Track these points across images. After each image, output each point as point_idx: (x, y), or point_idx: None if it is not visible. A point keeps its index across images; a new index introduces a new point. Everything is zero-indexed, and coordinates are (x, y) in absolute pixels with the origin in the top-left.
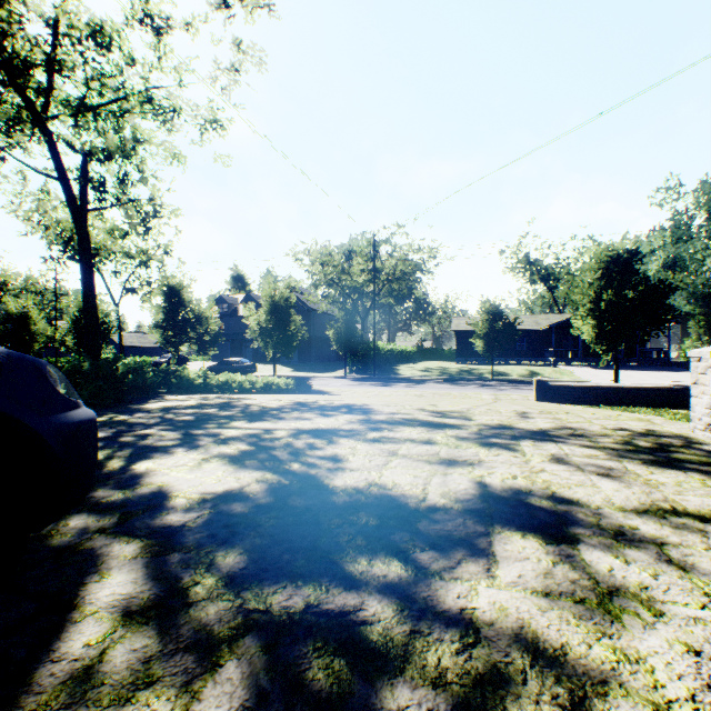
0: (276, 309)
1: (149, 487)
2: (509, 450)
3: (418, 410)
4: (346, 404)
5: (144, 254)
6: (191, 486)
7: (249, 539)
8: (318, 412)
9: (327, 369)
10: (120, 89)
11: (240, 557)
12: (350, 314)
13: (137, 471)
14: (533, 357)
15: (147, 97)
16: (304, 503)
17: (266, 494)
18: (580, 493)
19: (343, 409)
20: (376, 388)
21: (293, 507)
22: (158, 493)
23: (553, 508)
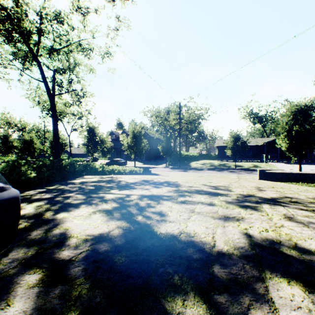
0: (135, 136)
1: (60, 229)
2: (257, 211)
3: (202, 185)
4: (166, 181)
5: (80, 114)
6: (82, 229)
7: (106, 274)
8: (153, 185)
9: (158, 163)
10: (68, 41)
11: (97, 291)
12: (168, 139)
13: (57, 218)
14: (255, 158)
15: (78, 43)
16: (142, 245)
17: (121, 237)
18: (314, 245)
19: (165, 184)
20: (180, 172)
21: (136, 248)
22: (63, 234)
23: (301, 257)
